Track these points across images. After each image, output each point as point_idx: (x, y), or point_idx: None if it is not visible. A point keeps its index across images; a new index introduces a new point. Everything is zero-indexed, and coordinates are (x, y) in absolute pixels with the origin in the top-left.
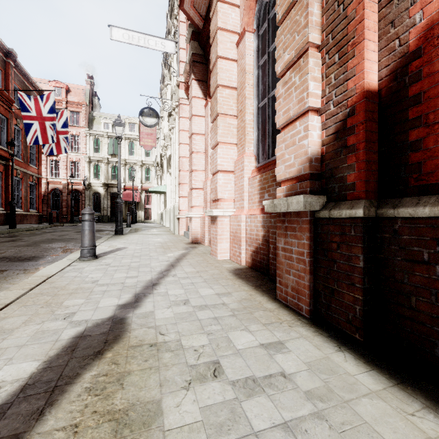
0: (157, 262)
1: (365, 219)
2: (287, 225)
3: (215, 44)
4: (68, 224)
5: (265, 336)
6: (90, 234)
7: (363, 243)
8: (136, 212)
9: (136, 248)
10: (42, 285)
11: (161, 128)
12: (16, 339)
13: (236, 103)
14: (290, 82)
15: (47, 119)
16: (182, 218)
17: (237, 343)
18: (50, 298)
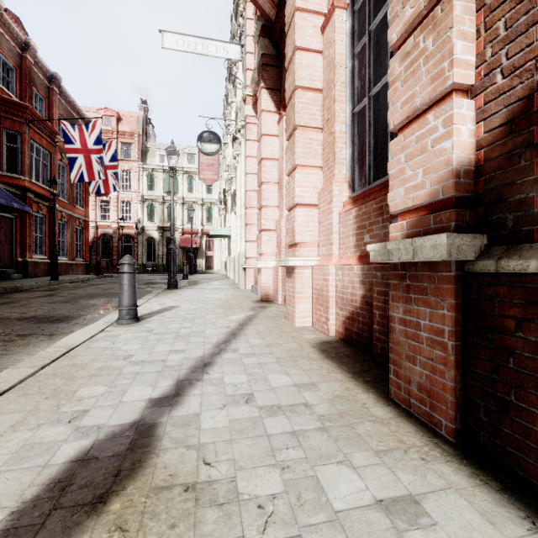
0: (214, 328)
1: None
2: (410, 283)
3: (291, 32)
4: (117, 275)
5: (381, 480)
6: (130, 291)
7: None
8: (195, 260)
9: (190, 308)
10: (59, 361)
11: (225, 158)
12: None
13: (321, 110)
14: (415, 51)
15: (93, 152)
16: (250, 268)
17: (333, 494)
18: (62, 382)
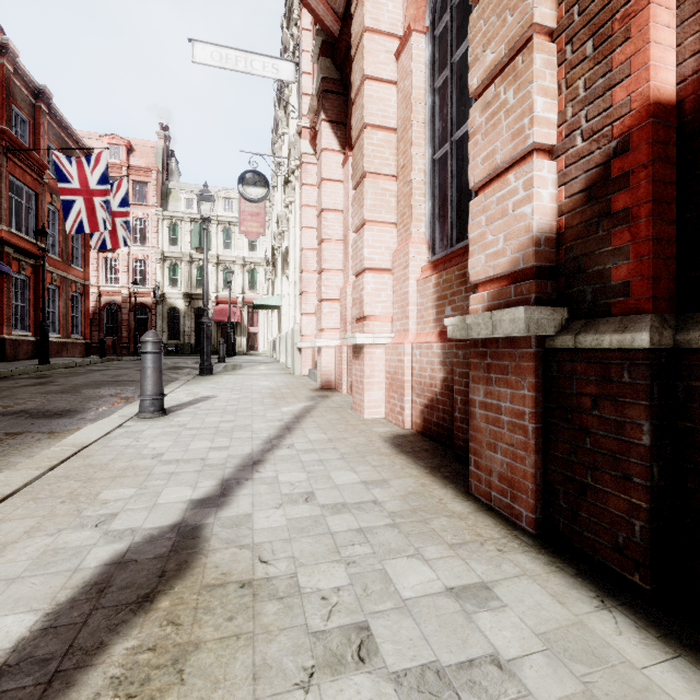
0: (263, 422)
1: (653, 353)
2: (491, 362)
3: (359, 57)
4: (129, 358)
5: (454, 571)
6: (155, 376)
7: (649, 398)
8: (234, 338)
9: (231, 398)
10: (70, 461)
11: (273, 205)
12: (6, 564)
13: (395, 154)
14: (496, 103)
15: (97, 194)
16: (306, 348)
17: (402, 584)
18: (79, 484)
